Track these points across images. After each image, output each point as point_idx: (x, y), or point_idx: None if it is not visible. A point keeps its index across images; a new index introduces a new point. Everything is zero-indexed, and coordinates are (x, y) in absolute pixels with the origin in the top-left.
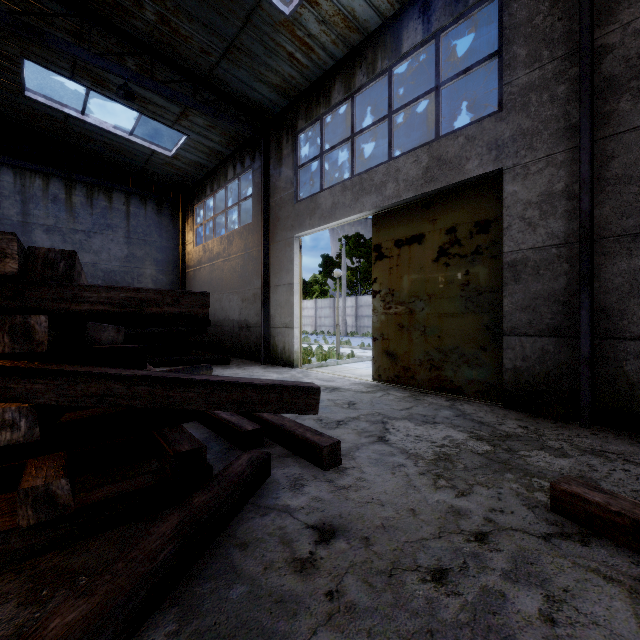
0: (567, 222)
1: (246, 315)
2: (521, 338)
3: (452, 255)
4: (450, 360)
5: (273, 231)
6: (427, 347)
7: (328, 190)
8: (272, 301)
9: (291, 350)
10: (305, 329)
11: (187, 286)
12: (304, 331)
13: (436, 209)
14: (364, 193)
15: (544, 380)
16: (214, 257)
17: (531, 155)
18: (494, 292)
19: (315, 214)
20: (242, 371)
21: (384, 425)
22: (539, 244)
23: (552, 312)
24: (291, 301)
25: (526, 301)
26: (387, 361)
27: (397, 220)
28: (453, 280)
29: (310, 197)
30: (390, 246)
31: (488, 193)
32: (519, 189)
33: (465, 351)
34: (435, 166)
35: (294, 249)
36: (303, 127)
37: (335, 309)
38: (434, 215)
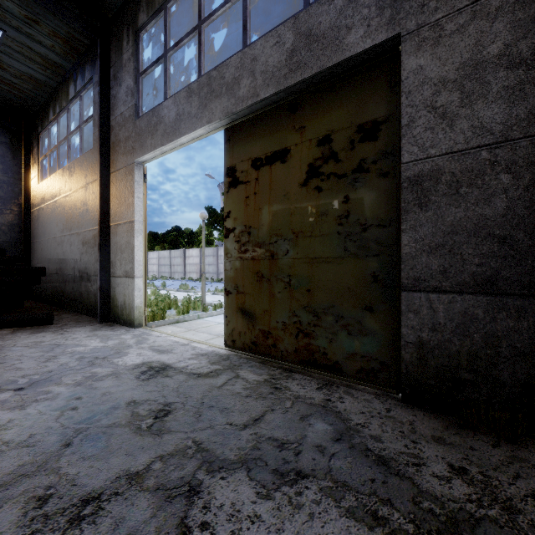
0: (508, 105)
1: (86, 261)
2: (430, 295)
3: (326, 175)
4: (323, 324)
5: (113, 156)
6: (293, 305)
7: (172, 98)
8: (112, 244)
9: (132, 305)
10: (190, 276)
11: (32, 228)
12: (189, 278)
13: (305, 112)
14: (213, 96)
15: (468, 363)
16: (56, 193)
17: (446, 6)
18: (385, 226)
19: (157, 131)
20: (53, 337)
21: (186, 509)
22: (459, 146)
23: (482, 254)
24: (132, 243)
25: (438, 237)
26: (243, 322)
27: (255, 132)
28: (327, 210)
29: (152, 109)
30: (246, 168)
31: (376, 81)
32: (427, 62)
33: (344, 312)
34: (303, 46)
35: (135, 177)
36: (145, 22)
37: (218, 257)
38: (302, 121)
